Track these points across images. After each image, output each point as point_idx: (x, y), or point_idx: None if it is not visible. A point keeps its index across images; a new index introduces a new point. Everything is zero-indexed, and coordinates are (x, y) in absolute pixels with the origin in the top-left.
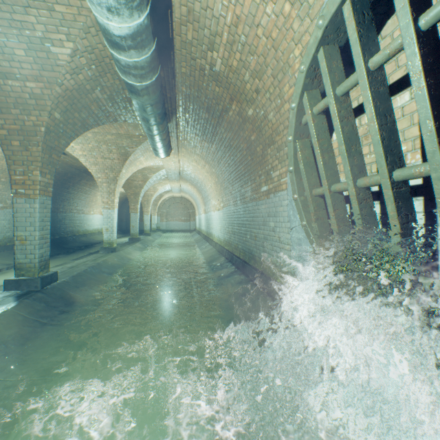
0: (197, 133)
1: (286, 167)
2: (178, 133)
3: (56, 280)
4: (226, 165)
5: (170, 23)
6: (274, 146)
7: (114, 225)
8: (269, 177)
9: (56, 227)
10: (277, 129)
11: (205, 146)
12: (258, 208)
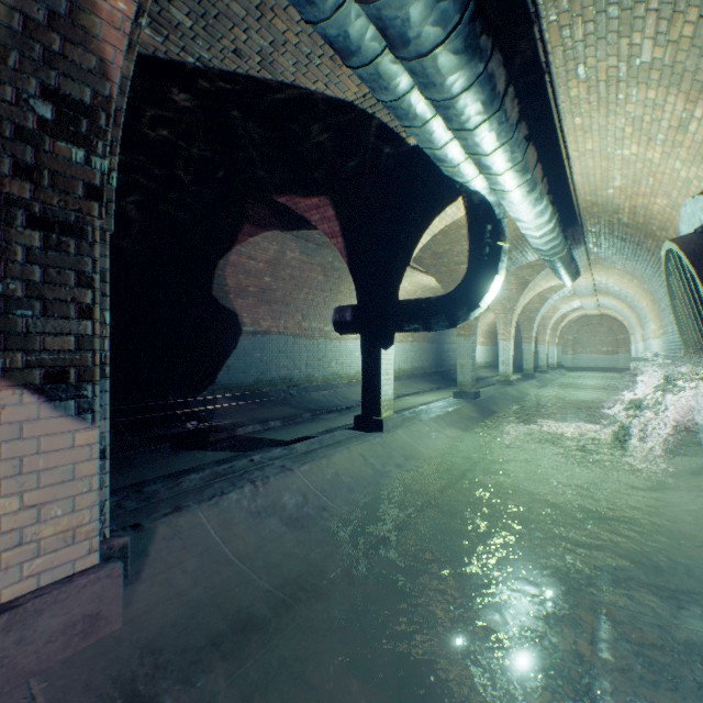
0: (613, 253)
1: None
2: (588, 254)
3: (479, 397)
4: (657, 284)
5: (576, 212)
6: None
7: (509, 358)
8: None
9: (442, 360)
10: None
11: (627, 263)
12: None
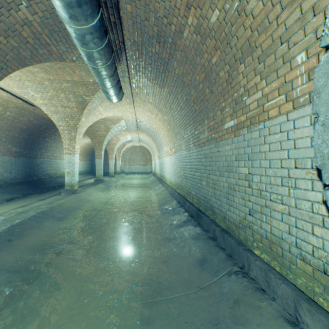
0: (149, 76)
1: (280, 79)
2: (130, 78)
3: None
4: (178, 109)
5: None
6: (254, 54)
7: (75, 169)
8: (240, 105)
9: (34, 171)
10: (263, 21)
11: (157, 92)
12: (218, 150)
